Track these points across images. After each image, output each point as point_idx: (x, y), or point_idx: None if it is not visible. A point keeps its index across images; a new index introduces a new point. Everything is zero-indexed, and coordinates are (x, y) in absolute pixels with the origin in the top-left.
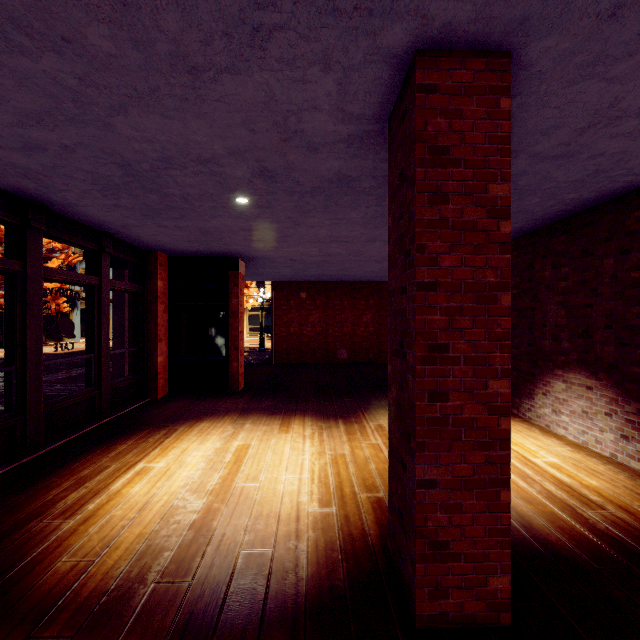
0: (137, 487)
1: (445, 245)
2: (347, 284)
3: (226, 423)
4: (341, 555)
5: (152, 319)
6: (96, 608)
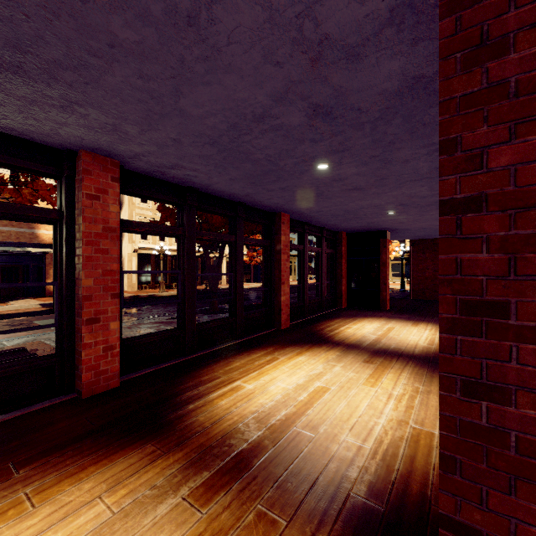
0: (349, 330)
1: None
2: None
3: (381, 320)
4: (432, 353)
5: (339, 267)
6: (351, 345)
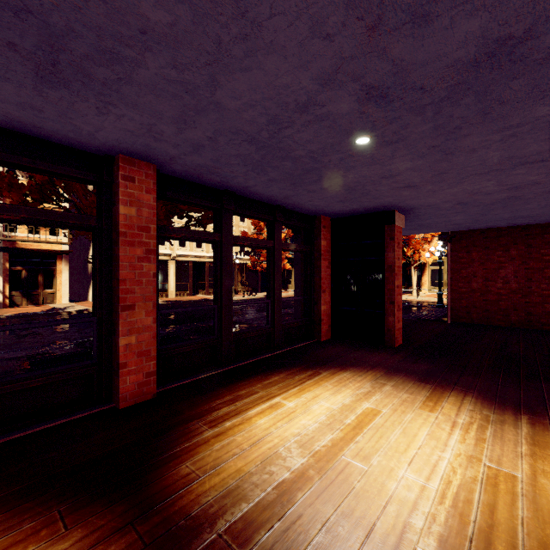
0: (263, 419)
1: None
2: None
3: (366, 379)
4: None
5: (317, 273)
6: (173, 528)
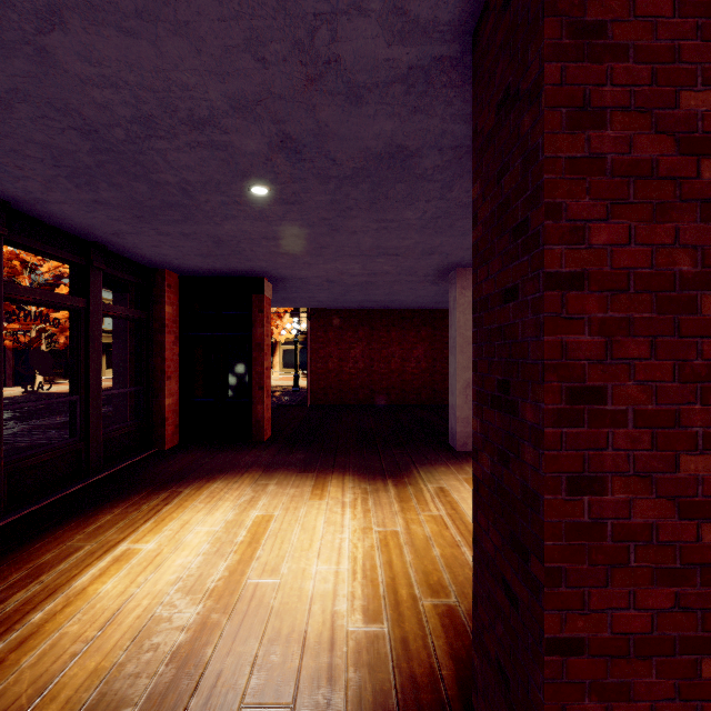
0: (110, 583)
1: (599, 205)
2: (395, 312)
3: (244, 484)
4: None
5: (158, 352)
6: None
